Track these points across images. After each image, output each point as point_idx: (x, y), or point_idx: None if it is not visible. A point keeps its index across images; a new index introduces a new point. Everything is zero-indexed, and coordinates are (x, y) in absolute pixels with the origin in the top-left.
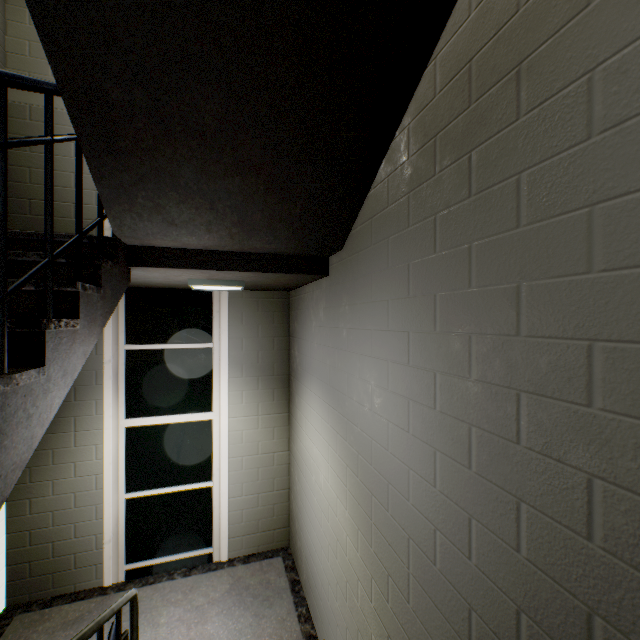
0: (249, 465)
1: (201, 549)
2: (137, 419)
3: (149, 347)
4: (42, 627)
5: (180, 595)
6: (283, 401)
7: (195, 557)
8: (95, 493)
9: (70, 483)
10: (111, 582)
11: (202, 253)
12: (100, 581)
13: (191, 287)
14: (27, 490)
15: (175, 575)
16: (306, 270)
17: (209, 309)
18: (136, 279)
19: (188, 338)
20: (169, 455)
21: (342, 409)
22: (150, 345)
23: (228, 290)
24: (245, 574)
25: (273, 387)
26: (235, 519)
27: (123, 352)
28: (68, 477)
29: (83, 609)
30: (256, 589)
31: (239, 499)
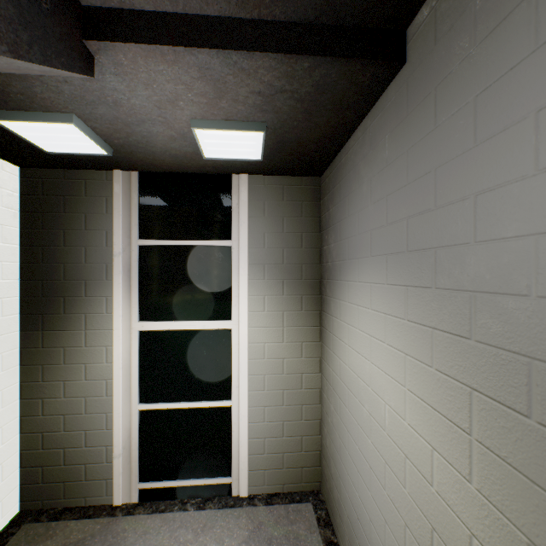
0: (272, 386)
1: (218, 477)
2: (150, 323)
3: (163, 243)
4: (42, 545)
5: (190, 534)
6: (313, 311)
7: (212, 485)
8: (105, 400)
9: (81, 386)
10: (121, 501)
11: (196, 21)
12: (110, 498)
13: (198, 142)
14: (40, 389)
15: (188, 505)
16: (366, 52)
17: (227, 201)
18: (131, 131)
19: (204, 234)
20: (184, 366)
21: (452, 277)
22: (164, 241)
23: (246, 159)
24: (267, 520)
25: (301, 293)
26: (256, 448)
27: (136, 247)
28: (79, 379)
29: (87, 531)
30: (281, 545)
31: (260, 425)
